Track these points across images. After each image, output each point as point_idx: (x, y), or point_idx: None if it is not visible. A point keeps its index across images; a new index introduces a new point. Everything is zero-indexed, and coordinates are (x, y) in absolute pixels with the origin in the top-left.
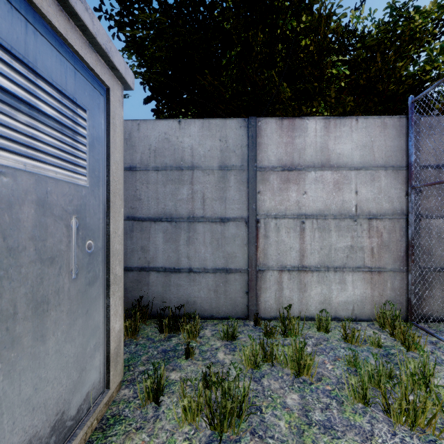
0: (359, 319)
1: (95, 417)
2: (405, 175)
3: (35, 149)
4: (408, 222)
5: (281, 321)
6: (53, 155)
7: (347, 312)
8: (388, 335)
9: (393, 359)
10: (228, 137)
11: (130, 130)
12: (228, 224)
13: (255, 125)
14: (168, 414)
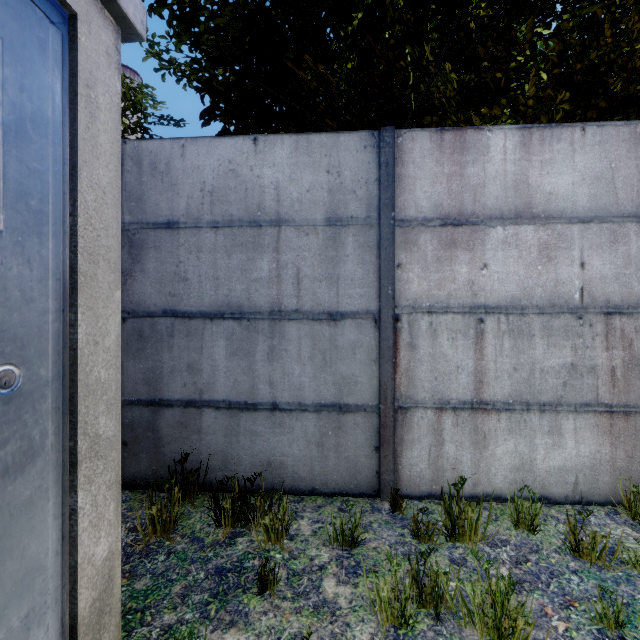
0: (588, 501)
1: None
2: None
3: None
4: None
5: (445, 511)
6: None
7: (564, 488)
8: None
9: None
10: (343, 165)
11: (169, 156)
12: (343, 324)
13: (392, 142)
14: None
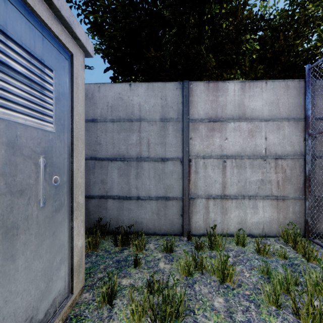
0: (268, 236)
1: (60, 318)
2: (303, 125)
3: (5, 99)
4: (306, 161)
5: (208, 238)
6: (23, 105)
7: (258, 230)
8: (291, 248)
9: (296, 269)
10: (167, 96)
11: (93, 91)
12: (167, 163)
13: (188, 87)
14: (119, 315)
